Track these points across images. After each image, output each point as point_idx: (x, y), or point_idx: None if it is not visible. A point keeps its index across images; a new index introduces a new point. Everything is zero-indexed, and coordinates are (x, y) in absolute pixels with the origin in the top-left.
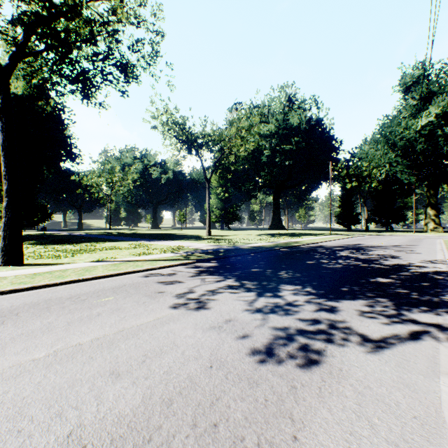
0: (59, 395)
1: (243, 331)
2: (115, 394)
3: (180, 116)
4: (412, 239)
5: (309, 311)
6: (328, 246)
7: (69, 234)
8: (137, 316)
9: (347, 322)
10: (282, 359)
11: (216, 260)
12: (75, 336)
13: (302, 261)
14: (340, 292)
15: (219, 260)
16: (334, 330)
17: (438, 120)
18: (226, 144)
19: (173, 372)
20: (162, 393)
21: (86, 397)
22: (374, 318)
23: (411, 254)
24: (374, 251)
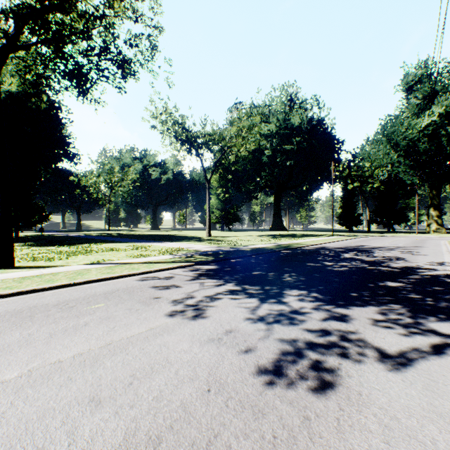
0: (24, 431)
1: (245, 344)
2: (93, 429)
3: (180, 115)
4: (416, 240)
5: (317, 320)
6: (331, 248)
7: (67, 235)
8: (128, 326)
9: (360, 333)
10: (291, 380)
11: (216, 262)
12: (55, 351)
13: (305, 263)
14: (349, 298)
15: (219, 263)
16: (347, 343)
17: (441, 119)
18: (226, 144)
19: (164, 397)
20: (148, 428)
21: (56, 433)
22: (389, 328)
23: (417, 256)
24: (378, 253)
